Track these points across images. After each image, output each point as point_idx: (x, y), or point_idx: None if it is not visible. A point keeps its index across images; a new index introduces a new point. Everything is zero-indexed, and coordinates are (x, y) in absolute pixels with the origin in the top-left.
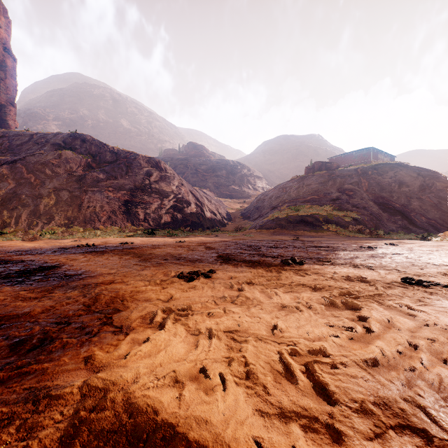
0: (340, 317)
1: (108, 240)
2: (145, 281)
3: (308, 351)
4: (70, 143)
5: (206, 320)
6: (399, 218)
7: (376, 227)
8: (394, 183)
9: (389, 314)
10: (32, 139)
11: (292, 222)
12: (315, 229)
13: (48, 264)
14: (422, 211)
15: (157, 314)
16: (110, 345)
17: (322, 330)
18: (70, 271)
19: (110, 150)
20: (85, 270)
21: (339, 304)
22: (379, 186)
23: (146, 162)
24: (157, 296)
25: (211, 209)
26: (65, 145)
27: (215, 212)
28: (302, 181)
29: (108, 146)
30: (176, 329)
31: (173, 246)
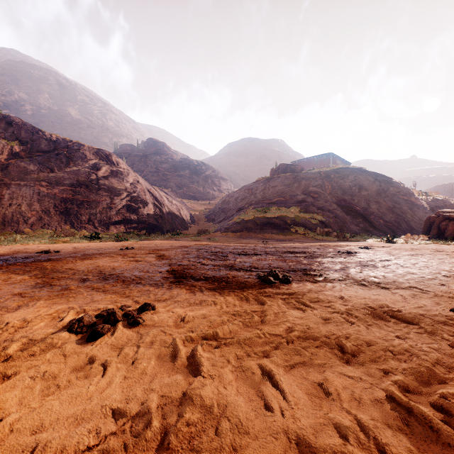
0: None
1: (28, 247)
2: None
3: None
4: None
5: None
6: (360, 220)
7: (341, 230)
8: (354, 187)
9: None
10: None
11: (259, 224)
12: (283, 232)
13: None
14: (380, 214)
15: None
16: None
17: None
18: None
19: (47, 138)
20: None
21: None
22: (341, 189)
23: (93, 153)
24: None
25: (171, 210)
26: None
27: (176, 213)
28: (268, 183)
29: (44, 133)
30: None
31: (113, 255)
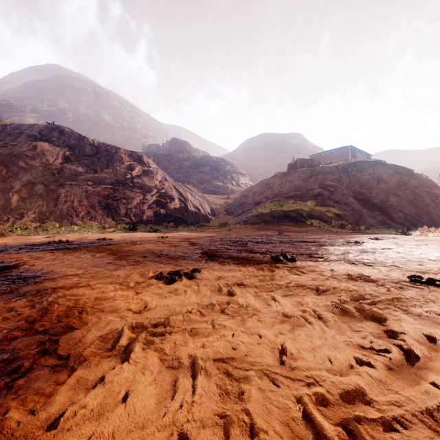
0: (362, 332)
1: (85, 236)
2: (116, 284)
3: (339, 394)
4: (47, 135)
5: (188, 342)
6: (378, 213)
7: (357, 223)
8: (373, 180)
9: (426, 328)
10: (5, 130)
11: (276, 217)
12: (299, 224)
13: (5, 264)
14: (399, 206)
15: (122, 334)
16: (39, 395)
17: (347, 354)
18: (27, 273)
19: (90, 143)
20: (46, 271)
21: (355, 313)
22: (358, 183)
23: (128, 155)
24: (127, 305)
25: (194, 205)
26: (41, 136)
27: (199, 207)
28: (285, 177)
29: (88, 139)
30: (145, 359)
31: (155, 242)
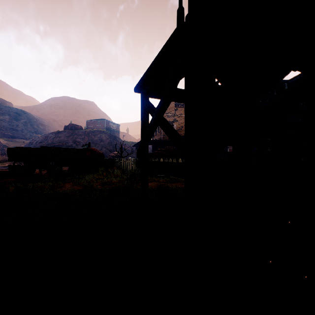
0: None
1: None
2: None
3: None
4: None
5: None
6: None
7: None
8: (99, 140)
9: None
10: None
11: None
12: None
13: None
14: (105, 152)
15: None
16: None
17: None
18: None
19: None
20: None
21: None
22: (92, 141)
23: None
24: None
25: None
26: None
27: None
28: (58, 134)
29: None
30: None
31: None
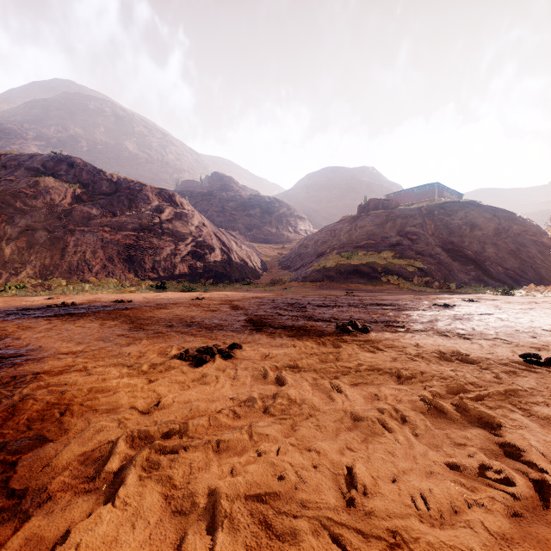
0: (468, 446)
1: (99, 297)
2: (123, 367)
3: None
4: (52, 168)
5: (211, 465)
6: (472, 267)
7: (446, 279)
8: (465, 226)
9: None
10: None
11: (343, 272)
12: (372, 281)
13: None
14: (498, 259)
15: (113, 452)
16: None
17: (449, 488)
18: (7, 350)
19: (108, 179)
20: (33, 347)
21: (455, 414)
22: (447, 229)
23: (156, 194)
24: (131, 401)
25: (240, 256)
26: (45, 170)
27: (246, 260)
28: (355, 222)
29: (105, 173)
30: (140, 499)
31: (187, 305)
